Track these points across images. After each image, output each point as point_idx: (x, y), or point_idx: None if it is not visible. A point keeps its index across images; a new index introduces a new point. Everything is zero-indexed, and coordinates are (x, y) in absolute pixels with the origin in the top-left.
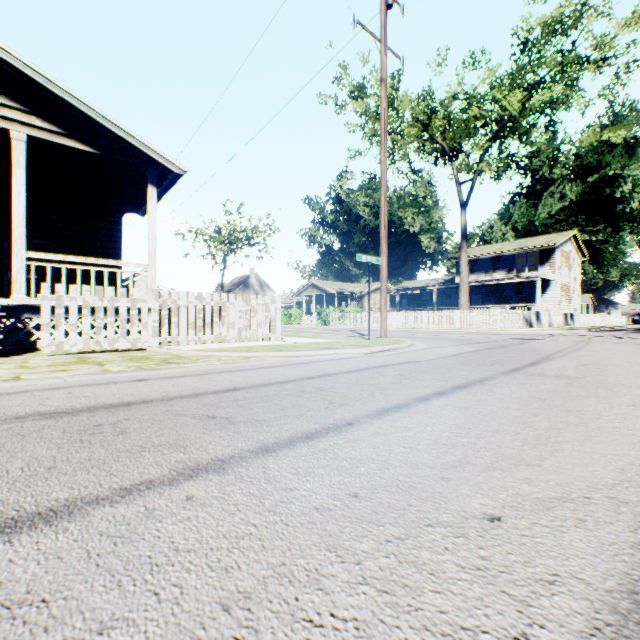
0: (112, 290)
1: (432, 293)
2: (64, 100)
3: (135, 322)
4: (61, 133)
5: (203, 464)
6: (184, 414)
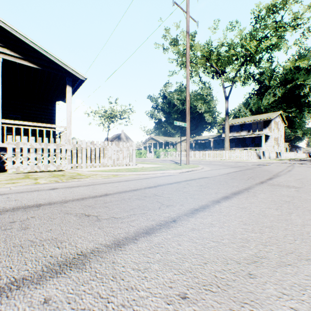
0: (46, 139)
1: (210, 142)
2: (21, 40)
3: (58, 156)
4: (20, 58)
5: (69, 259)
6: (70, 213)
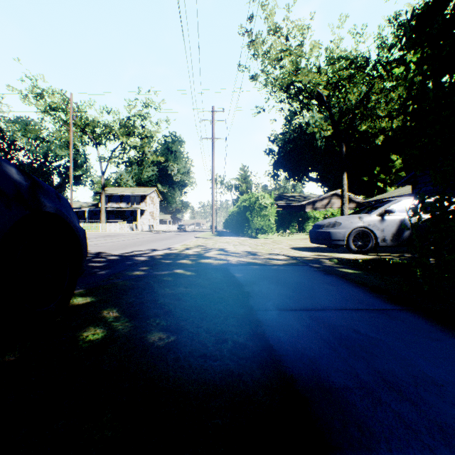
0: None
1: (85, 211)
2: None
3: None
4: None
5: None
6: None
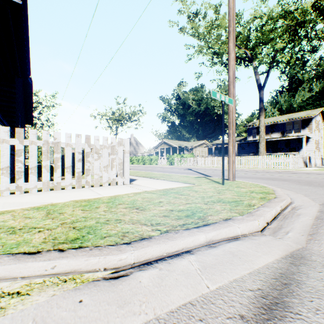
0: None
1: None
2: None
3: None
4: None
5: None
6: None
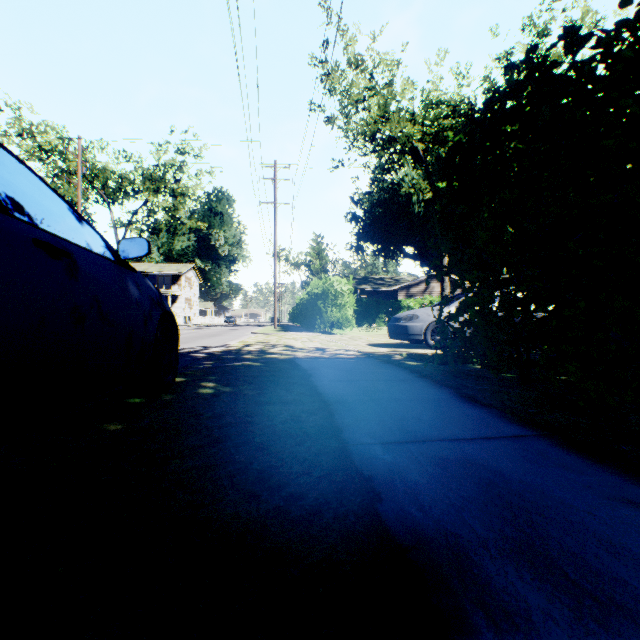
0: None
1: None
2: None
3: None
4: None
5: None
6: None
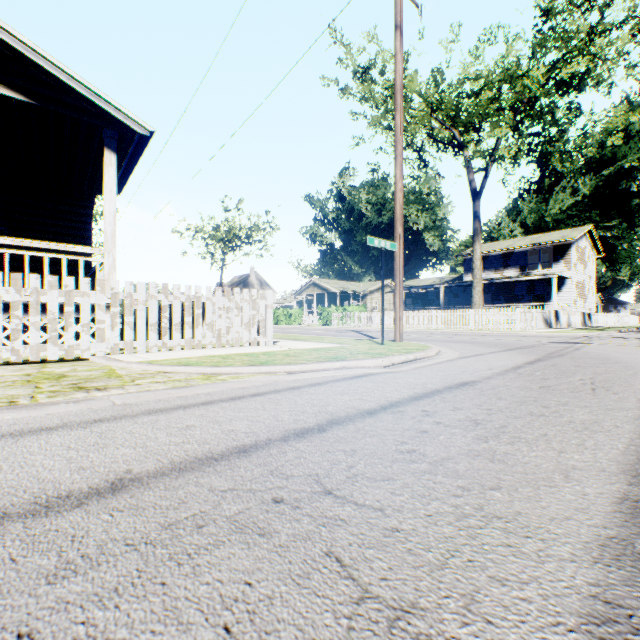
0: (36, 279)
1: (438, 292)
2: None
3: (71, 322)
4: None
5: None
6: None
